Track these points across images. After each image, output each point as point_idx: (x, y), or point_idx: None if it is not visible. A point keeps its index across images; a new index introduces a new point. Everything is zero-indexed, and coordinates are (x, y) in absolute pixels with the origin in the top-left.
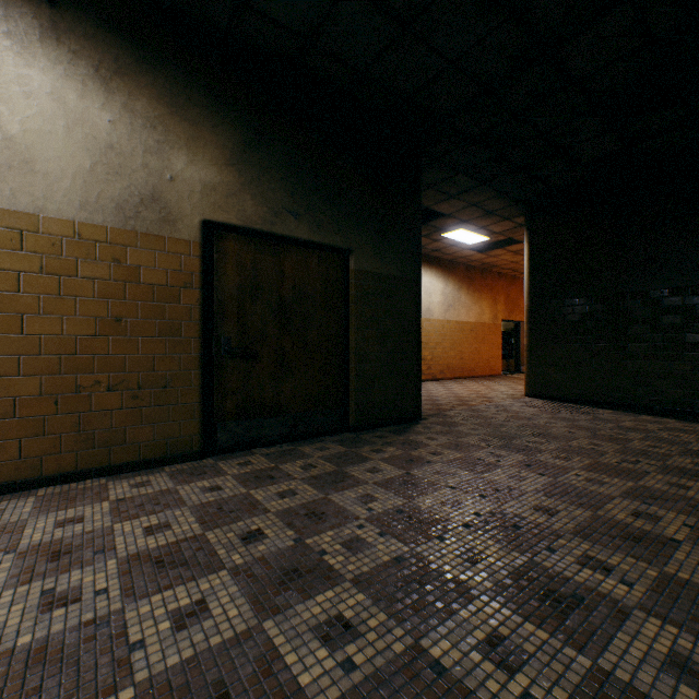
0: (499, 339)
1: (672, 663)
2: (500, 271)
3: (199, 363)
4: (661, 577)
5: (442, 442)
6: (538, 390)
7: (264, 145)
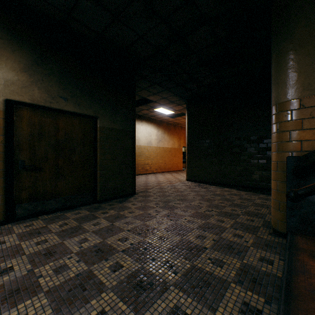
0: (181, 154)
1: (172, 312)
2: (182, 126)
3: (3, 174)
4: (191, 267)
5: (138, 206)
6: (191, 178)
7: (46, 63)
